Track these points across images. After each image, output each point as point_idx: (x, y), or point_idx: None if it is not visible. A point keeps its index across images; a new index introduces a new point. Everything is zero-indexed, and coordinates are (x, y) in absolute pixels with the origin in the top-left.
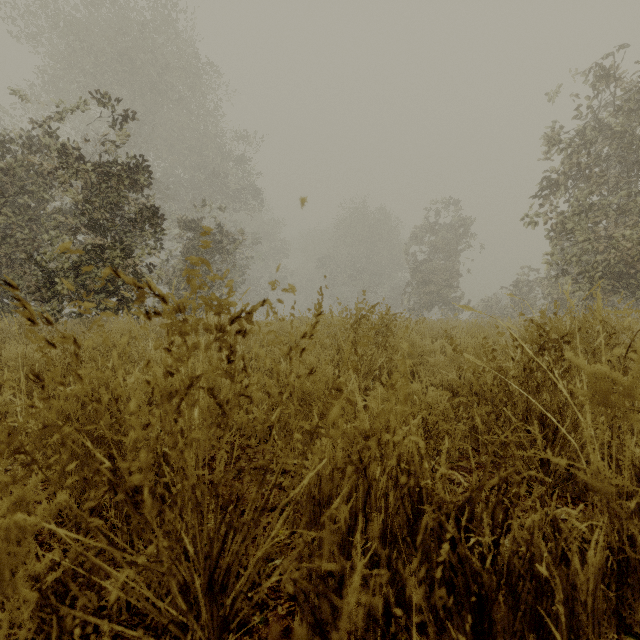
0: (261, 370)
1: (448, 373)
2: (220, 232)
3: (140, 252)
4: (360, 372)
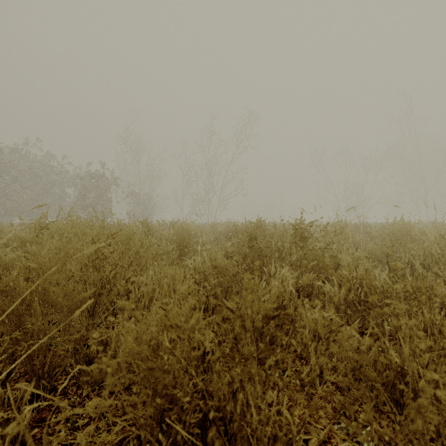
0: None
1: None
2: None
3: None
4: None
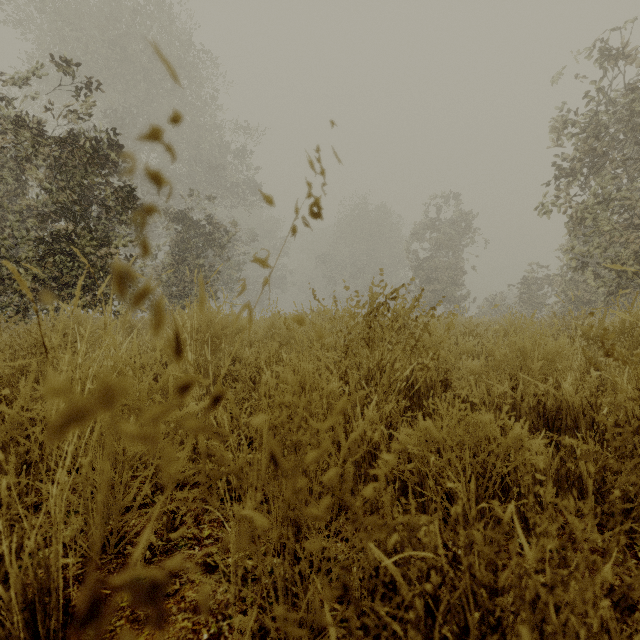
0: (242, 378)
1: (497, 384)
2: (214, 225)
3: (118, 241)
4: (379, 385)
